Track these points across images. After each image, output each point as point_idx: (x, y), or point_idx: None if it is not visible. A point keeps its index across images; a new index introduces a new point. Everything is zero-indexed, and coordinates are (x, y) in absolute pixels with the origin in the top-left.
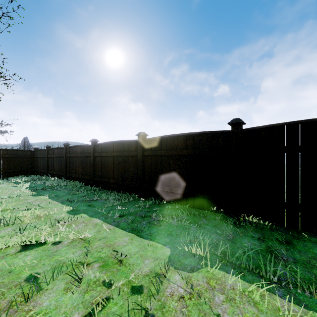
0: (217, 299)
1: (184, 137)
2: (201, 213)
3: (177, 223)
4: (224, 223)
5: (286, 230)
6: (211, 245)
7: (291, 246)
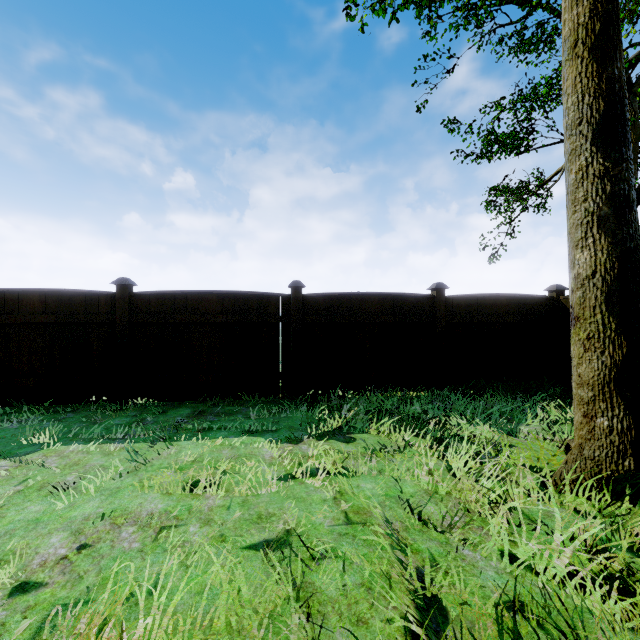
0: (50, 460)
1: (42, 295)
2: (71, 408)
3: (18, 426)
4: (100, 412)
5: (173, 403)
6: (64, 430)
7: (163, 414)
